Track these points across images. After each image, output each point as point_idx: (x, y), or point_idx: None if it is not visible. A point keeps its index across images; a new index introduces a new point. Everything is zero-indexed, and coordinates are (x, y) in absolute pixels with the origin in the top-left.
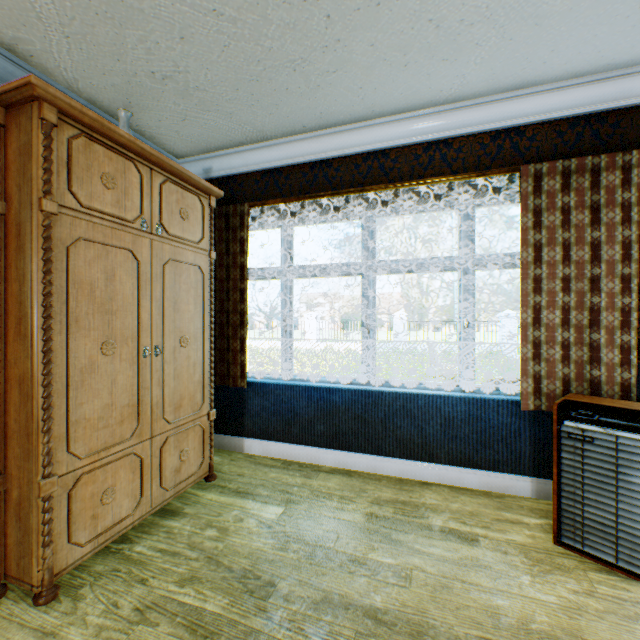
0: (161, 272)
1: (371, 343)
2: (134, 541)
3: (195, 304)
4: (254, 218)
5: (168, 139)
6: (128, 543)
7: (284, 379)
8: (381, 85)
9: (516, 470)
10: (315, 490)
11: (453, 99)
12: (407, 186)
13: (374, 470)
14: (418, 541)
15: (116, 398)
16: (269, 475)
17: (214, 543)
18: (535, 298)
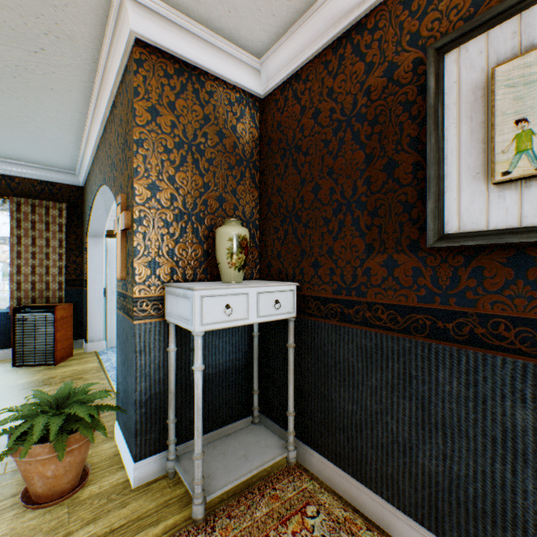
0: None
1: None
2: None
3: None
4: None
5: None
6: None
7: None
8: None
9: (11, 346)
10: None
11: None
12: None
13: None
14: None
15: None
16: None
17: None
18: (19, 261)
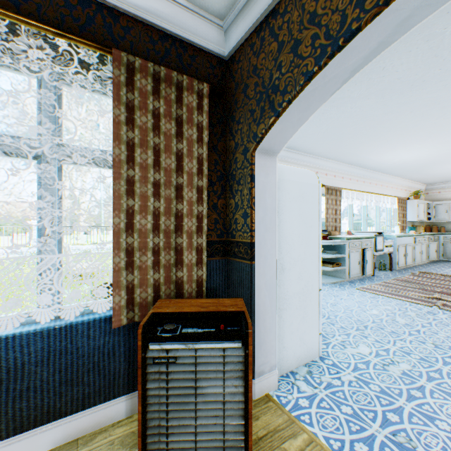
0: None
1: None
2: None
3: None
4: None
5: None
6: None
7: None
8: None
9: (111, 395)
10: None
11: None
12: None
13: None
14: None
15: None
16: None
17: None
18: (129, 201)
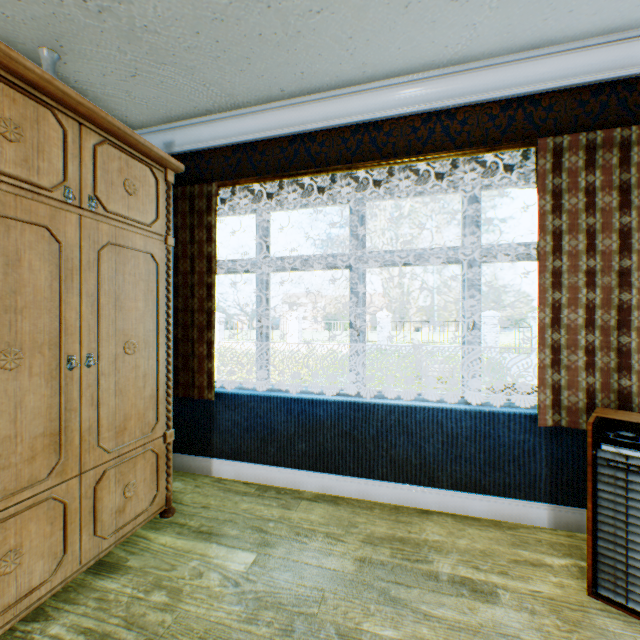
0: (96, 259)
1: (361, 347)
2: (50, 617)
3: (146, 301)
4: (224, 201)
5: (118, 102)
6: (41, 621)
7: (259, 389)
8: (375, 35)
9: (530, 495)
10: (295, 526)
11: (459, 59)
12: (404, 163)
13: (365, 496)
14: (424, 599)
15: (23, 427)
16: (240, 506)
17: (160, 615)
18: (554, 295)
